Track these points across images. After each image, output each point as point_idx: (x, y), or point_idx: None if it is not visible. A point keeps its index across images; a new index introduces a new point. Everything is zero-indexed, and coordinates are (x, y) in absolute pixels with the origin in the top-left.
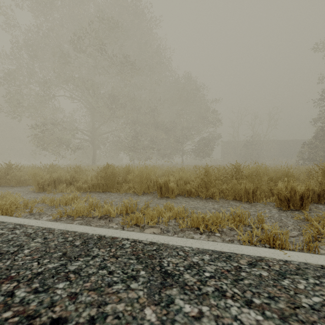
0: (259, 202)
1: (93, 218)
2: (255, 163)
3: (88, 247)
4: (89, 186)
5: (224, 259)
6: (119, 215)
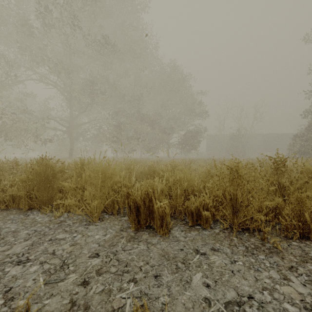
0: None
1: None
2: None
3: None
4: (4, 198)
5: None
6: None
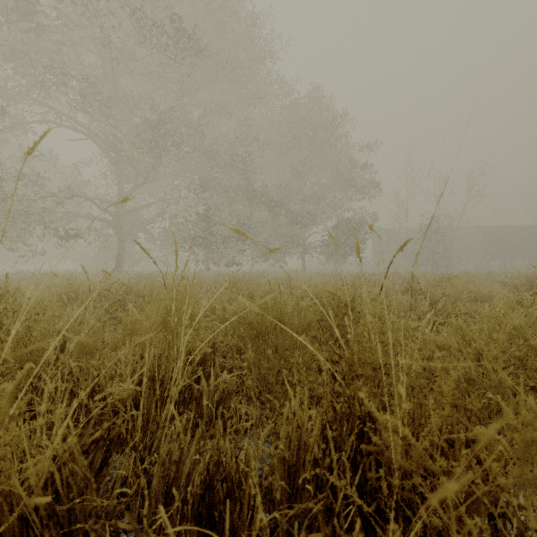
0: None
1: None
2: None
3: None
4: None
5: None
6: None
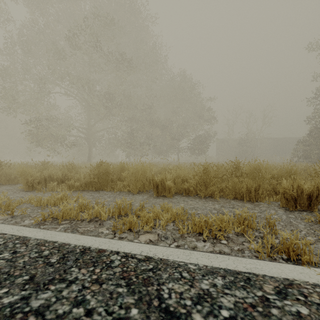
0: (262, 202)
1: (81, 221)
2: (256, 160)
3: (65, 266)
4: (82, 184)
5: (242, 285)
6: (111, 217)
